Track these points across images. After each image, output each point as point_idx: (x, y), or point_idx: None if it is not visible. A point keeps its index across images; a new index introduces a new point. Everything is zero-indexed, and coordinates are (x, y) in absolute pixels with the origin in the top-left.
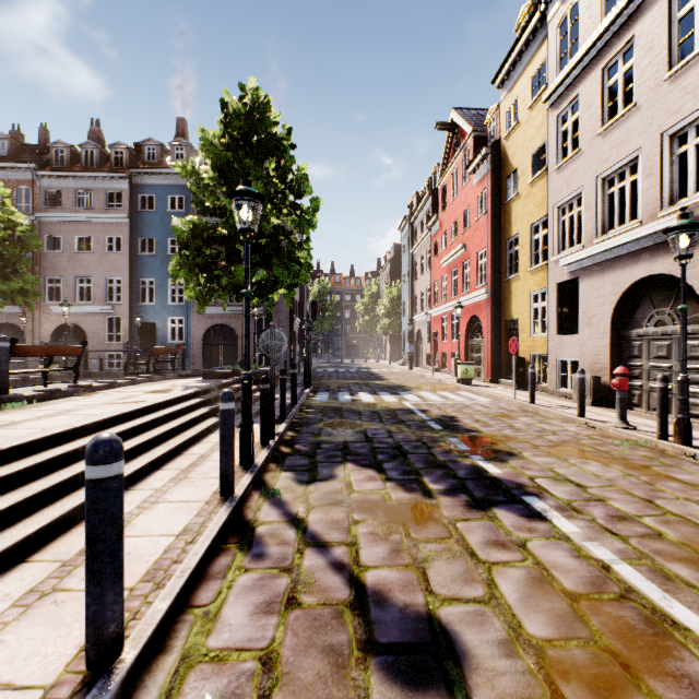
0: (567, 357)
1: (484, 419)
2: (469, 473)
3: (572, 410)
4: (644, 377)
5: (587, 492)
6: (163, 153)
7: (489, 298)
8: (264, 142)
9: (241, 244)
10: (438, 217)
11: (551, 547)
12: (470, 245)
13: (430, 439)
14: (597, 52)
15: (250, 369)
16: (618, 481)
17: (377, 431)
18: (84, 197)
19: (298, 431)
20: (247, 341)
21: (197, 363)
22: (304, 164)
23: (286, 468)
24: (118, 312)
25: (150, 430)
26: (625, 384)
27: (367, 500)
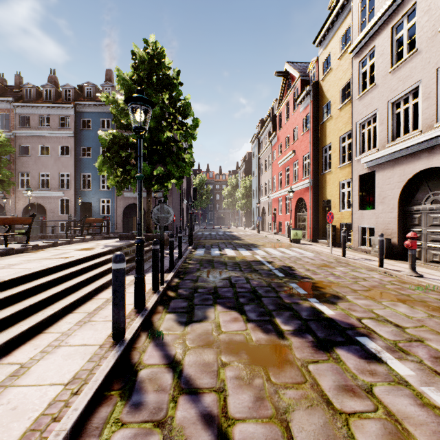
0: (366, 225)
1: (312, 269)
2: (310, 314)
3: (373, 261)
4: (423, 239)
5: (405, 332)
6: (97, 91)
7: (311, 186)
8: (161, 80)
9: (146, 149)
10: (276, 134)
11: (395, 394)
12: (298, 151)
13: (277, 285)
14: (388, 16)
15: (152, 233)
16: (426, 321)
17: (238, 278)
18: (45, 120)
19: (182, 278)
20: (140, 213)
21: (119, 228)
22: (188, 95)
23: (170, 310)
24: (67, 196)
25: (69, 280)
26: (415, 245)
27: (232, 341)
